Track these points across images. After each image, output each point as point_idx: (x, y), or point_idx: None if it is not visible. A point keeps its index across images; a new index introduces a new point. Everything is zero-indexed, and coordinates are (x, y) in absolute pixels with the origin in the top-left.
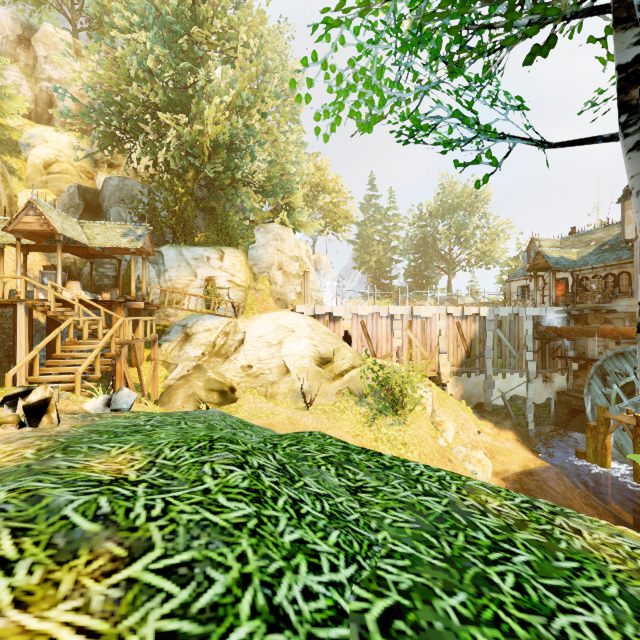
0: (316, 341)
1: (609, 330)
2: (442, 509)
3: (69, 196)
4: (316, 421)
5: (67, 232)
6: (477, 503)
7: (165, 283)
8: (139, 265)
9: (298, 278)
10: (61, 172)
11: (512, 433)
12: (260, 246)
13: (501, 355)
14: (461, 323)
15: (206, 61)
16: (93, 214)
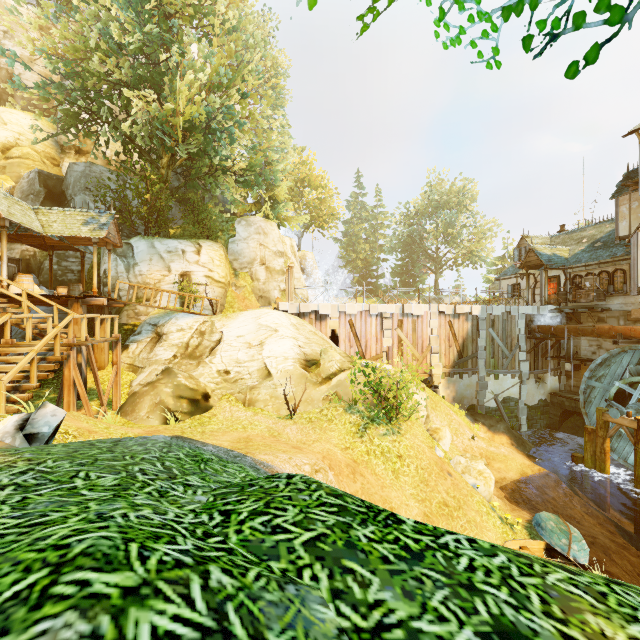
0: (301, 341)
1: (606, 329)
2: None
3: (28, 182)
4: (300, 432)
5: (14, 217)
6: None
7: (135, 278)
8: (106, 258)
9: (282, 274)
10: (21, 157)
11: (506, 437)
12: (241, 240)
13: (494, 355)
14: (453, 322)
15: (182, 39)
16: (56, 202)
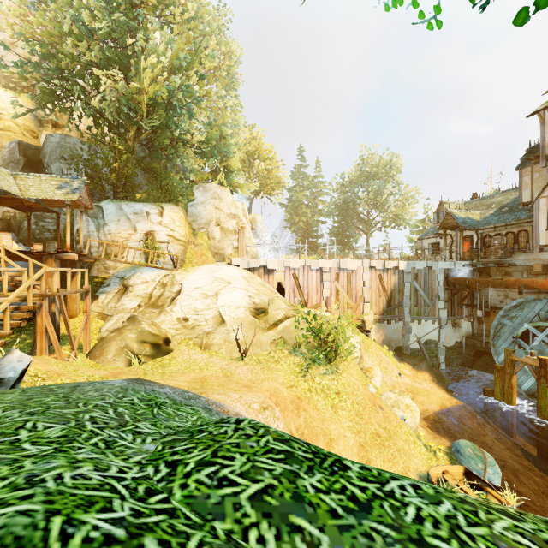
0: (251, 292)
1: (512, 281)
2: None
3: (9, 151)
4: (250, 372)
5: None
6: None
7: (104, 236)
8: (78, 219)
9: (235, 234)
10: (3, 129)
11: (428, 374)
12: (199, 203)
13: (417, 304)
14: (383, 275)
15: (147, 27)
16: (34, 170)
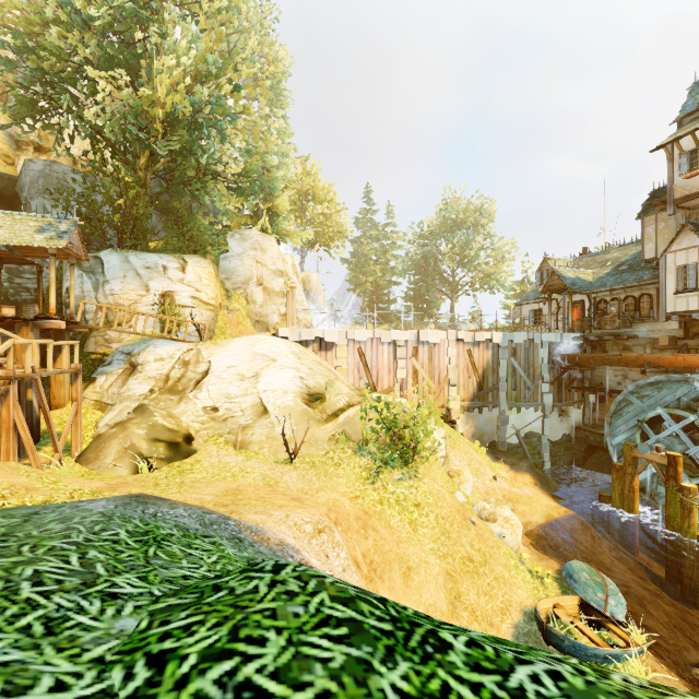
0: (303, 372)
1: (633, 358)
2: None
3: None
4: (302, 479)
5: None
6: None
7: (105, 298)
8: (69, 274)
9: (282, 297)
10: None
11: (530, 476)
12: (235, 256)
13: (515, 387)
14: (473, 350)
15: (164, 19)
16: (7, 207)
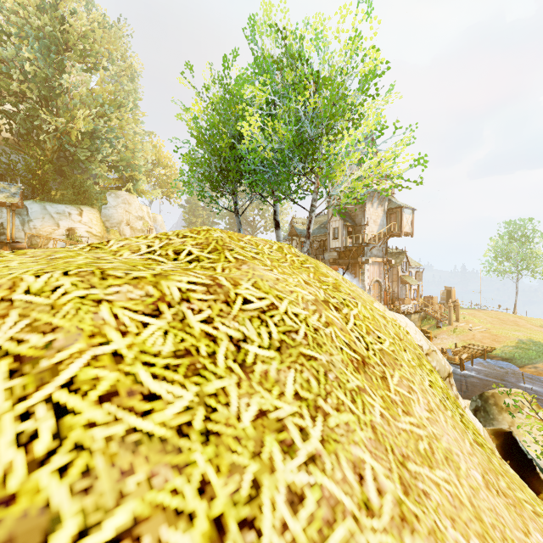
0: None
1: None
2: None
3: None
4: None
5: None
6: None
7: (30, 230)
8: (2, 214)
9: (142, 232)
10: None
11: None
12: (111, 207)
13: None
14: None
15: (64, 59)
16: None
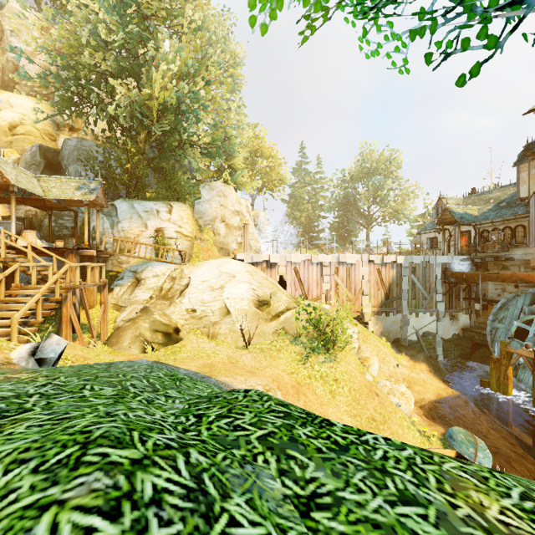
0: (254, 285)
1: (509, 275)
2: (435, 534)
3: (31, 155)
4: (254, 360)
5: (21, 184)
6: (473, 511)
7: (118, 233)
8: (94, 217)
9: (239, 230)
10: (25, 134)
11: (425, 365)
12: (205, 201)
13: (415, 297)
14: (381, 269)
15: (156, 36)
16: (53, 171)
